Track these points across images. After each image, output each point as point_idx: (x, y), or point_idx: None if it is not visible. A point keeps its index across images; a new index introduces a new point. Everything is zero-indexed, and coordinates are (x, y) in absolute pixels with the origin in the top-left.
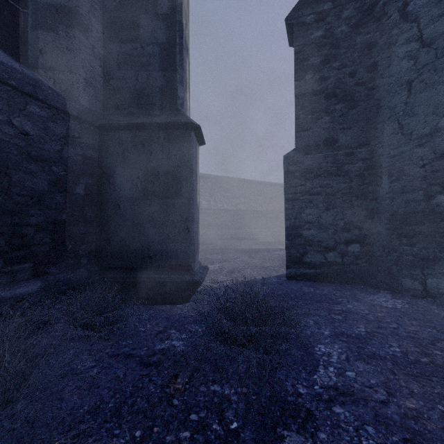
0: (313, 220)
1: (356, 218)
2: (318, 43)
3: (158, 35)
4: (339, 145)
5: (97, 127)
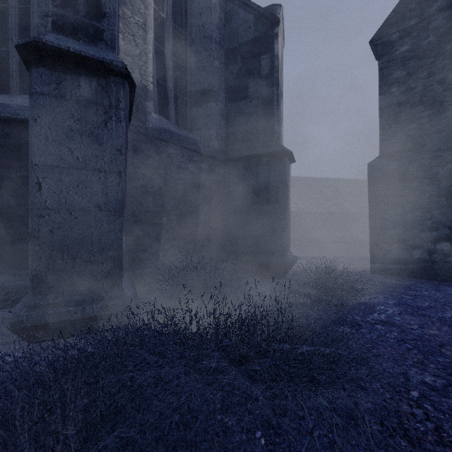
0: (397, 221)
1: (445, 217)
2: (403, 57)
3: (261, 91)
4: (426, 149)
5: (222, 160)
